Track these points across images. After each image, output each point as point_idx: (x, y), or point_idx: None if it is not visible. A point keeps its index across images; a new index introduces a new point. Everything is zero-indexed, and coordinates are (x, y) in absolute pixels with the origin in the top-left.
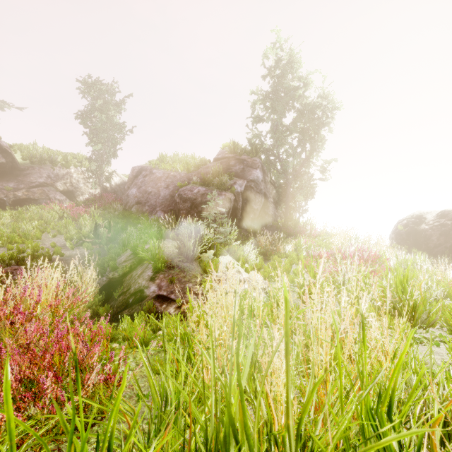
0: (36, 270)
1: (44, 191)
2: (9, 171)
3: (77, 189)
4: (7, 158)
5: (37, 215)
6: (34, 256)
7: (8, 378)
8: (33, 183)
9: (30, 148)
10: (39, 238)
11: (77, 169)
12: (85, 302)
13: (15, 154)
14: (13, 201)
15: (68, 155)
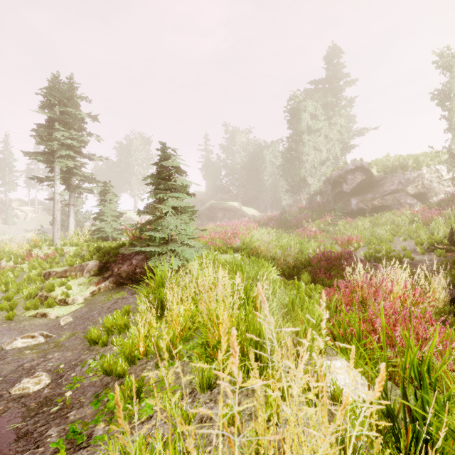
0: (389, 268)
1: (395, 198)
2: (368, 185)
3: (429, 190)
4: (366, 175)
5: (389, 220)
6: (387, 256)
7: (382, 305)
8: (386, 191)
9: (383, 161)
10: (391, 241)
11: (429, 168)
12: (431, 306)
13: (371, 169)
14: (371, 209)
15: (419, 157)
